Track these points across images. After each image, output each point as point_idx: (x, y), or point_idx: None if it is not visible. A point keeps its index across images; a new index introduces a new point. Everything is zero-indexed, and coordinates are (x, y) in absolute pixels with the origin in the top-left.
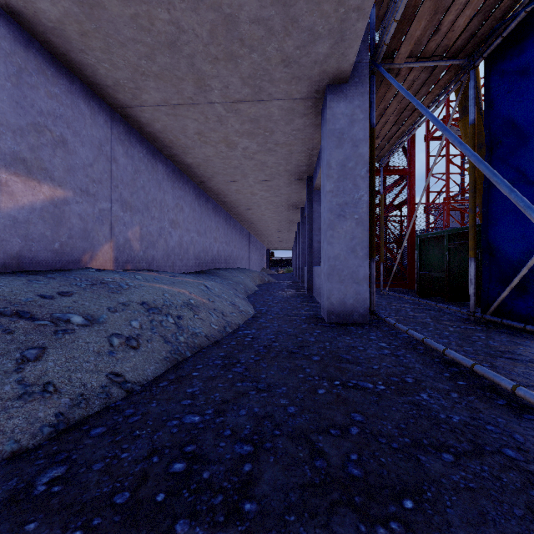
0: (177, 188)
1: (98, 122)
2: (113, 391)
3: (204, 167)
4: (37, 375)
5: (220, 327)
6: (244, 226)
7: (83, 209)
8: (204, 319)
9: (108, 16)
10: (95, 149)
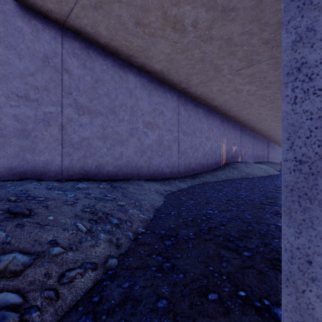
0: (249, 137)
1: (239, 130)
2: (262, 175)
3: (259, 129)
4: (255, 172)
5: (272, 173)
6: (270, 141)
7: (238, 149)
8: (269, 171)
9: (251, 119)
10: (239, 136)
